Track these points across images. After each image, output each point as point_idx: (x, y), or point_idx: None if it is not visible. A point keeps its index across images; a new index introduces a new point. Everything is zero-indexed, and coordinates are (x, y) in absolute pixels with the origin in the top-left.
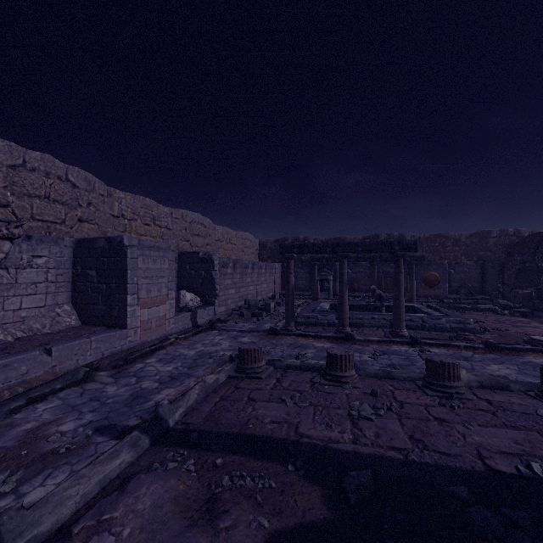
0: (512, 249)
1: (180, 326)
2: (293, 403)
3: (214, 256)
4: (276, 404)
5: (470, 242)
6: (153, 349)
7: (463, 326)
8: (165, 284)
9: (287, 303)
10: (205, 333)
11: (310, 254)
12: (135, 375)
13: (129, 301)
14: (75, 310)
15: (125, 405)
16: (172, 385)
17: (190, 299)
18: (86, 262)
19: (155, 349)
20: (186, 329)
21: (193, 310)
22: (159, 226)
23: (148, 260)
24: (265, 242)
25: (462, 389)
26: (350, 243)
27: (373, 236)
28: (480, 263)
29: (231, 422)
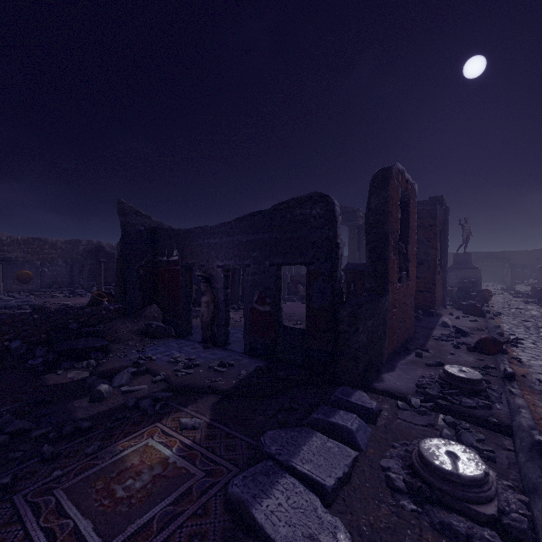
0: (87, 255)
1: None
2: None
3: None
4: None
5: (66, 247)
6: None
7: (28, 303)
8: None
9: None
10: None
11: None
12: None
13: None
14: None
15: None
16: None
17: None
18: None
19: None
20: None
21: None
22: None
23: None
24: None
25: None
26: None
27: None
28: (70, 264)
29: None
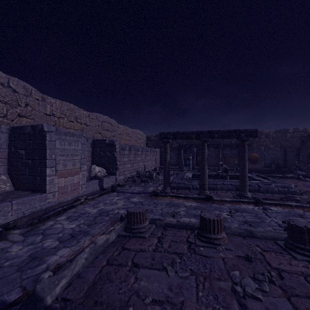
0: (305, 139)
1: (90, 189)
2: (175, 271)
3: (115, 142)
4: (157, 272)
5: (275, 135)
6: (66, 209)
7: (287, 189)
8: (79, 160)
9: (164, 173)
10: (108, 195)
11: (178, 143)
12: (43, 233)
13: (48, 172)
14: (10, 179)
15: (18, 270)
16: (69, 244)
17: (98, 170)
18: (18, 144)
19: (67, 208)
20: (94, 192)
21: (100, 178)
22: (80, 123)
23: (64, 142)
24: (150, 136)
25: None
26: (209, 132)
27: None
28: (283, 148)
29: (111, 300)
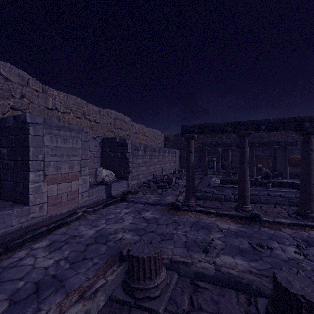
0: None
1: (94, 198)
2: None
3: (127, 141)
4: None
5: None
6: (53, 228)
7: None
8: (78, 162)
9: (187, 180)
10: (115, 205)
11: (199, 144)
12: None
13: (32, 178)
14: None
15: None
16: None
17: (106, 174)
18: None
19: (55, 226)
20: (100, 201)
21: (108, 184)
22: (88, 119)
23: (57, 138)
24: (168, 136)
25: None
26: (253, 122)
27: None
28: None
29: None
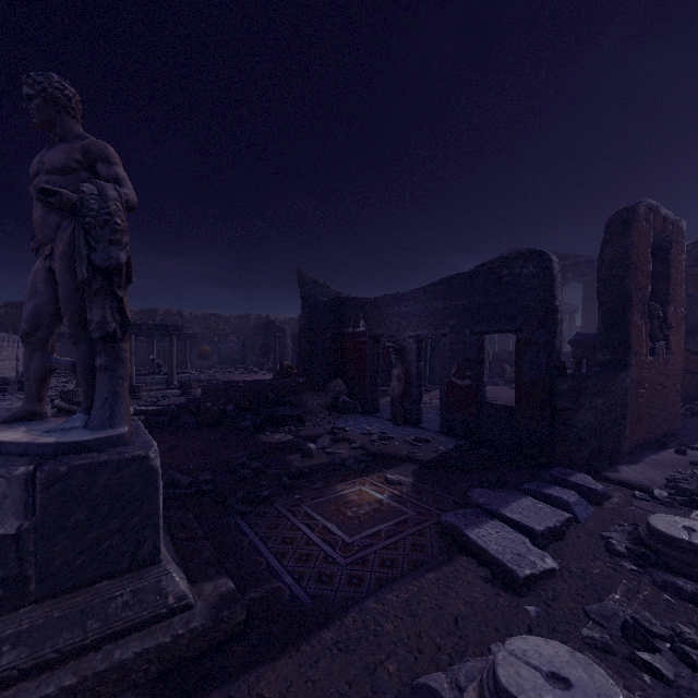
0: (258, 331)
1: None
2: None
3: None
4: None
5: (237, 322)
6: None
7: (214, 378)
8: None
9: None
10: None
11: None
12: None
13: None
14: None
15: None
16: None
17: None
18: None
19: None
20: None
21: None
22: None
23: None
24: None
25: (197, 393)
26: (137, 324)
27: (151, 310)
28: (242, 340)
29: None
